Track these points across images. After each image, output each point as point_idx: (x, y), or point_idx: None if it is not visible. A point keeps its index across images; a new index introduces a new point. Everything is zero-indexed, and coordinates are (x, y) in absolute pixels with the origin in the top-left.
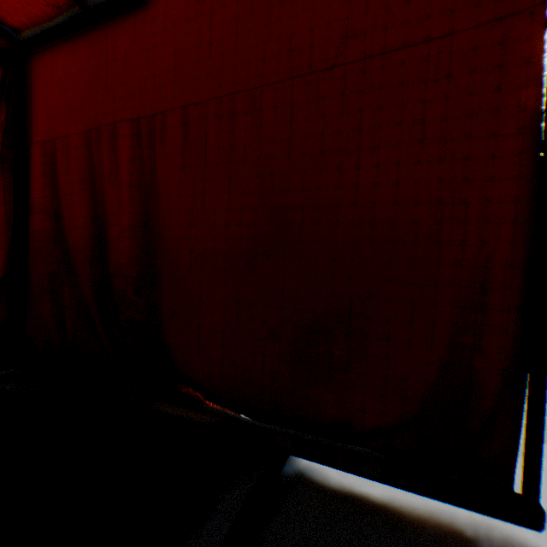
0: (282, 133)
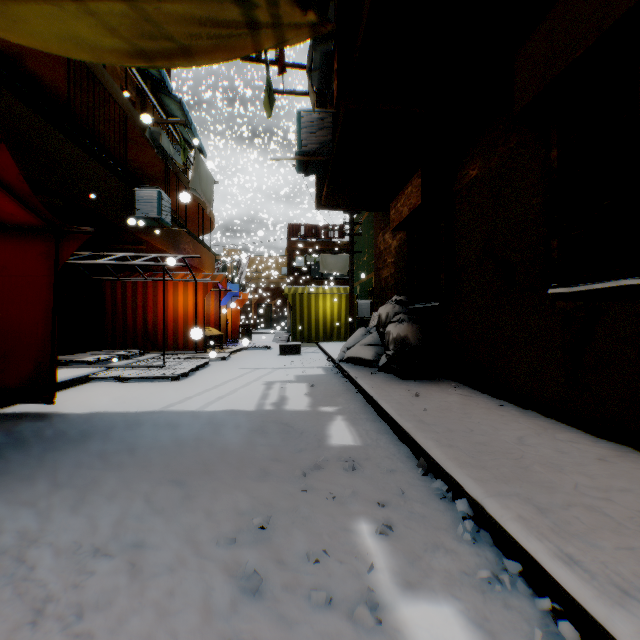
0: None
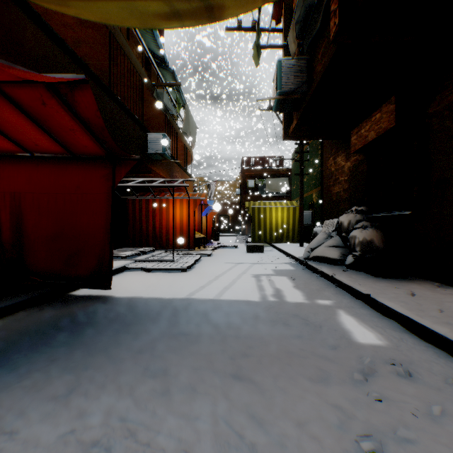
0: (63, 207)
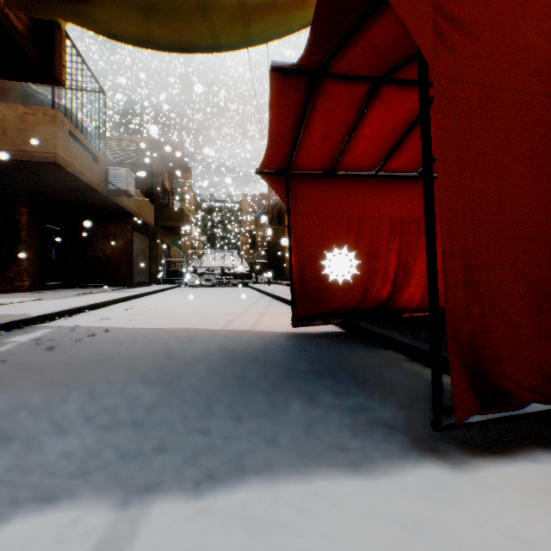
0: None
